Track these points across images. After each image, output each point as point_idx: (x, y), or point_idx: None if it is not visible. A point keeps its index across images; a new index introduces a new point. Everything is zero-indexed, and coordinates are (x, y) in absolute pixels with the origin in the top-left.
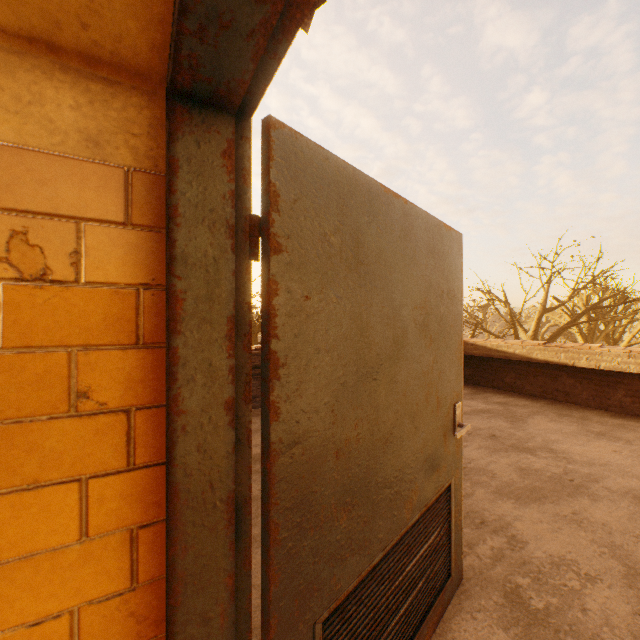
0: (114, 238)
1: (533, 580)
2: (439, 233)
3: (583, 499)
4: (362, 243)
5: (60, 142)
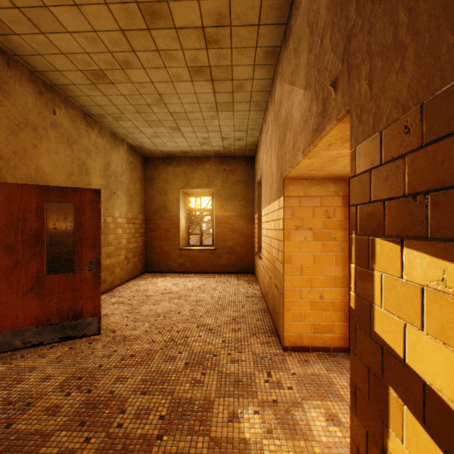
0: (339, 209)
1: None
2: None
3: None
4: None
5: (331, 194)
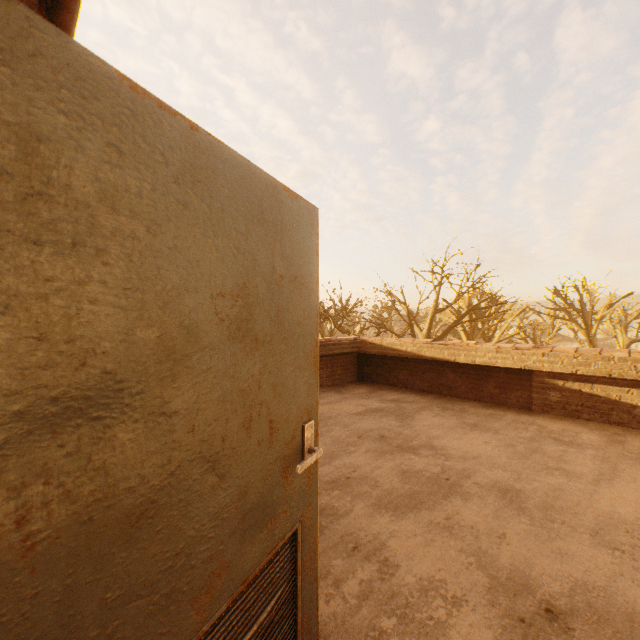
0: None
1: (399, 619)
2: (275, 196)
3: (456, 500)
4: (48, 160)
5: None
